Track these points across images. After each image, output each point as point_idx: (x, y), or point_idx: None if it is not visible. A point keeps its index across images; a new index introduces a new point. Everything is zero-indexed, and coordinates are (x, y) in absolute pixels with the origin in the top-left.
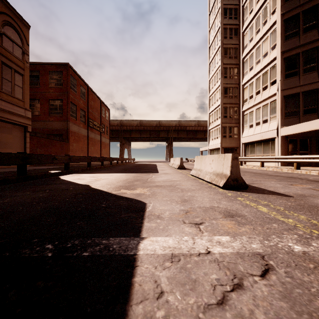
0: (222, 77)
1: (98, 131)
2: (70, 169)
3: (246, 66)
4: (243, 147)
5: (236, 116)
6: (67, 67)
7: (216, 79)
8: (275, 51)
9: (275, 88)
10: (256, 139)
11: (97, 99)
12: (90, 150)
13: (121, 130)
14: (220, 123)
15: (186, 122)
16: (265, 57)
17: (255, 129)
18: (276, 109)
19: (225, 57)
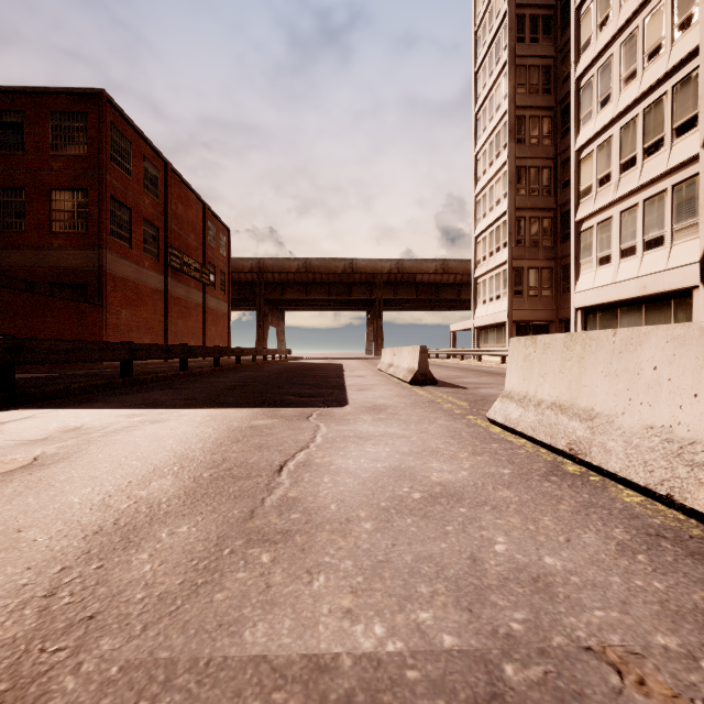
0: (512, 141)
1: (197, 282)
2: (26, 389)
3: (589, 96)
4: (580, 318)
5: (547, 241)
6: (98, 101)
7: (494, 149)
8: (692, 31)
9: (695, 143)
10: (623, 296)
11: (196, 200)
12: (175, 328)
13: (261, 283)
14: (507, 260)
15: (414, 263)
16: (654, 59)
17: (621, 268)
18: (700, 204)
19: (520, 89)
